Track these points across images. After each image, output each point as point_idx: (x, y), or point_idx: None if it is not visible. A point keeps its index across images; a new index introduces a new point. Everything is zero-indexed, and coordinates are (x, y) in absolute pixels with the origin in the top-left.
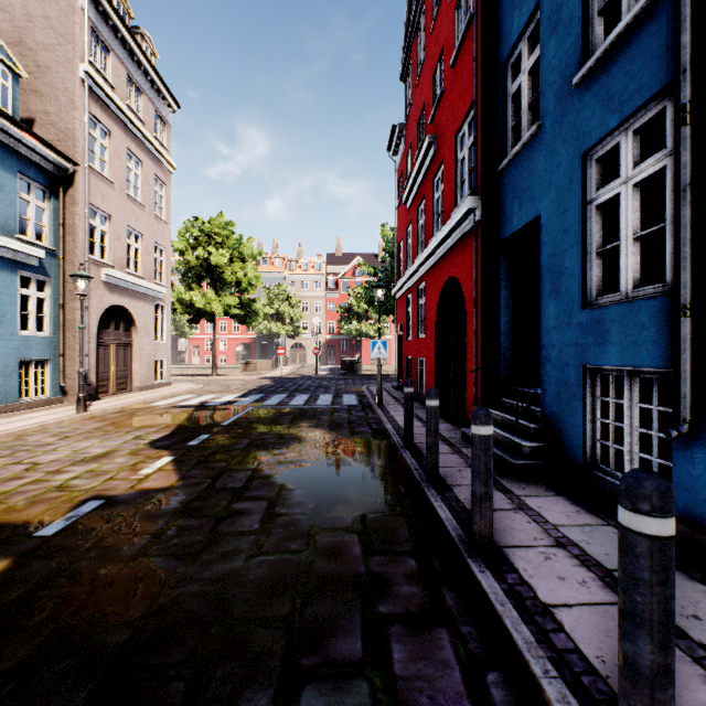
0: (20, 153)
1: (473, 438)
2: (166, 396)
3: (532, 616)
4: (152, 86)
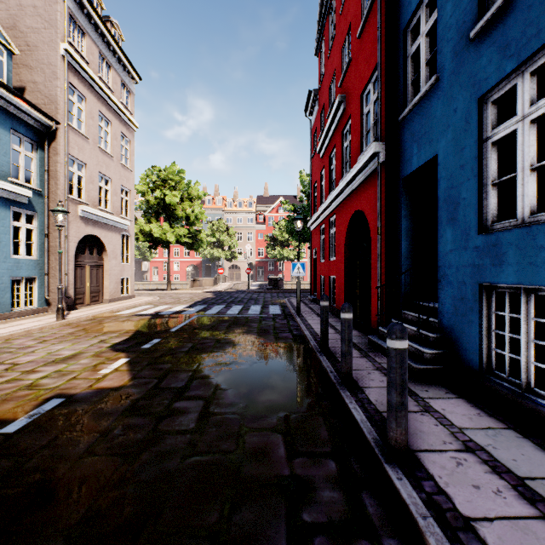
0: (12, 114)
1: (389, 351)
2: (129, 306)
3: (454, 531)
4: (119, 62)
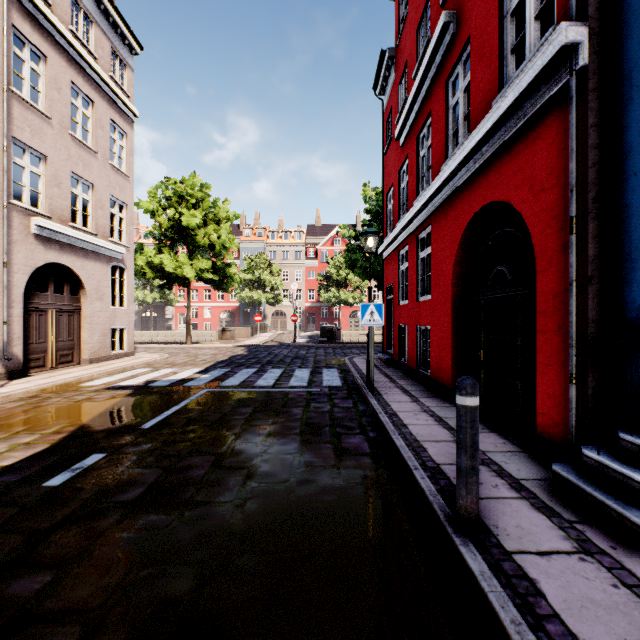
0: None
1: None
2: (113, 371)
3: None
4: (107, 19)
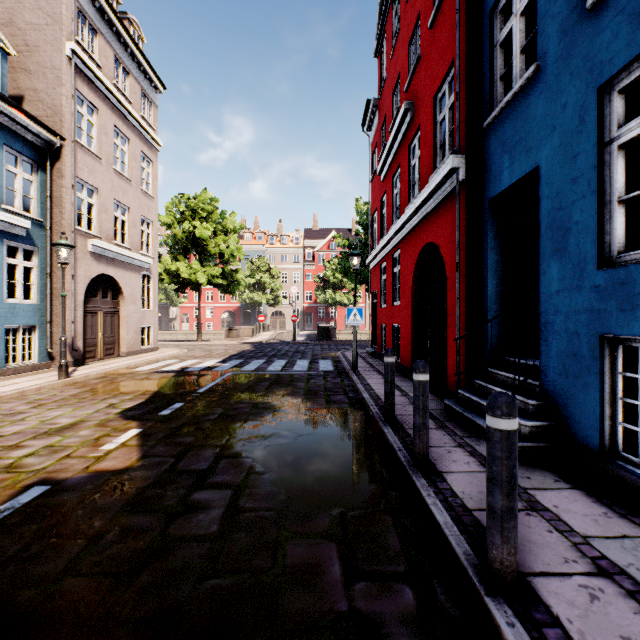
0: (6, 127)
1: (491, 433)
2: (150, 361)
3: None
4: (139, 68)
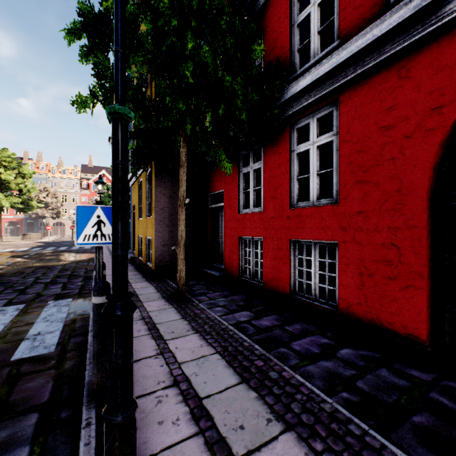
0: None
1: None
2: None
3: None
4: None
